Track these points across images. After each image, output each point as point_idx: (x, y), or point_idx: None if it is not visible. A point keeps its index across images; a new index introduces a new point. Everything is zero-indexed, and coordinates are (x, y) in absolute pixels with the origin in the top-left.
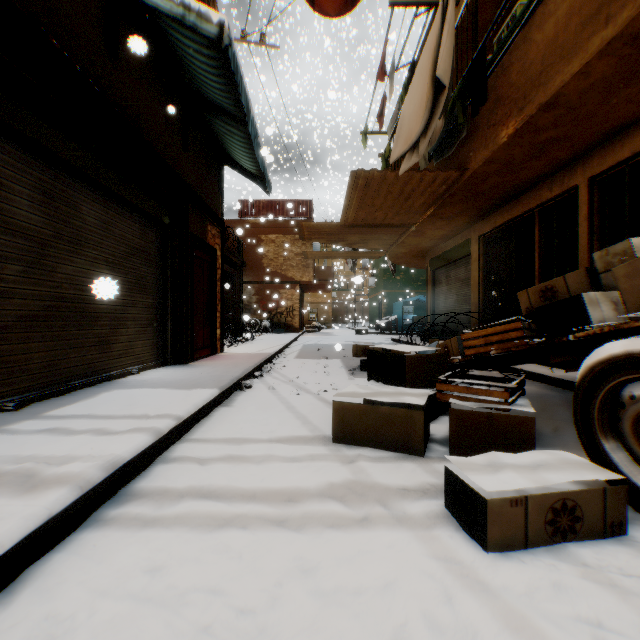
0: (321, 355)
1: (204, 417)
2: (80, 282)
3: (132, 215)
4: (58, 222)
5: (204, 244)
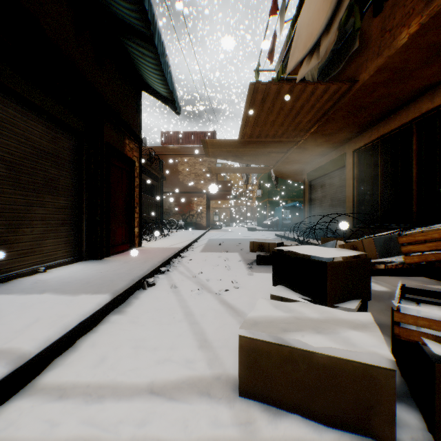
0: (222, 248)
1: (84, 334)
2: None
3: (39, 118)
4: None
5: (121, 154)
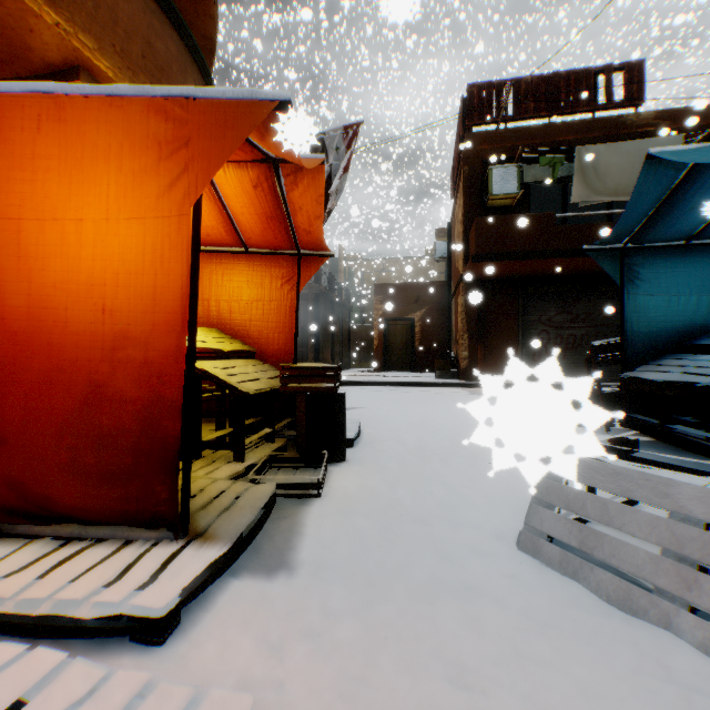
0: None
1: None
2: None
3: None
4: None
5: None
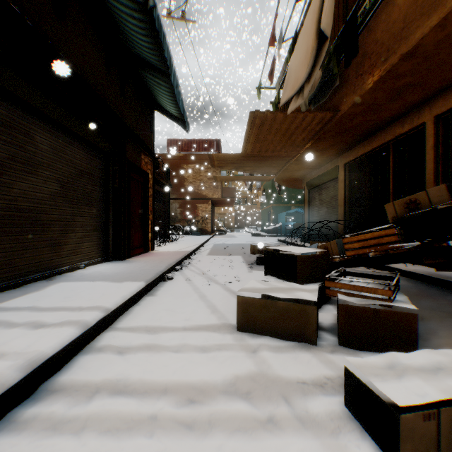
0: (227, 252)
1: (132, 306)
2: (34, 196)
3: (80, 145)
4: (14, 147)
5: (138, 169)
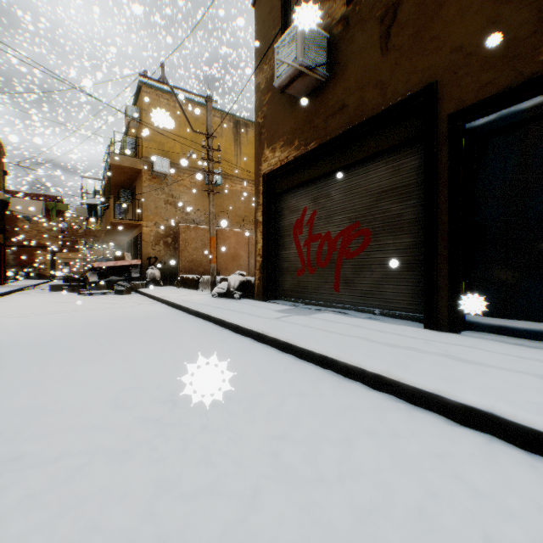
0: None
1: (18, 291)
2: None
3: None
4: None
5: (1, 243)
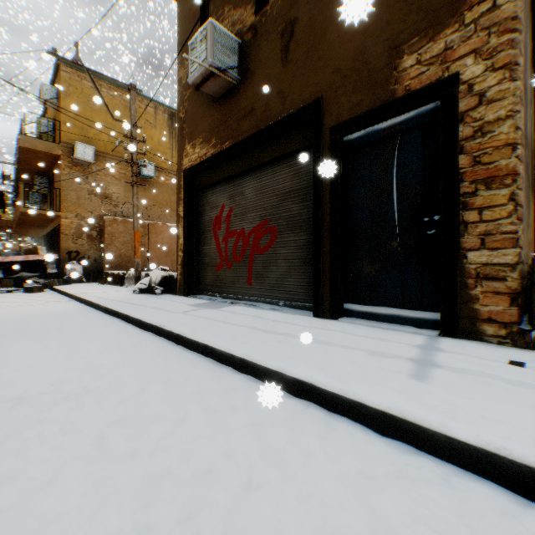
0: None
1: None
2: None
3: None
4: None
5: None
